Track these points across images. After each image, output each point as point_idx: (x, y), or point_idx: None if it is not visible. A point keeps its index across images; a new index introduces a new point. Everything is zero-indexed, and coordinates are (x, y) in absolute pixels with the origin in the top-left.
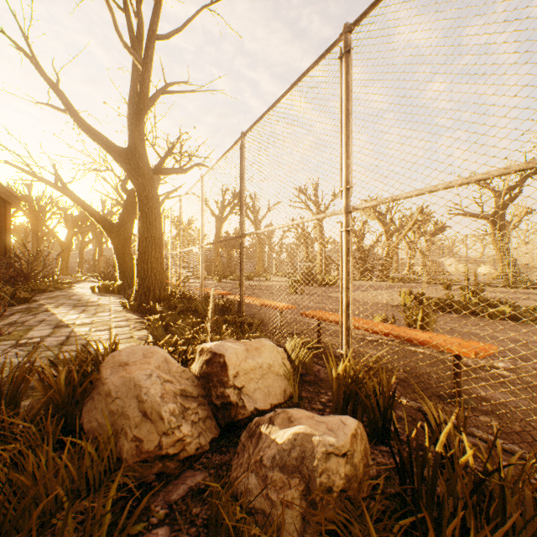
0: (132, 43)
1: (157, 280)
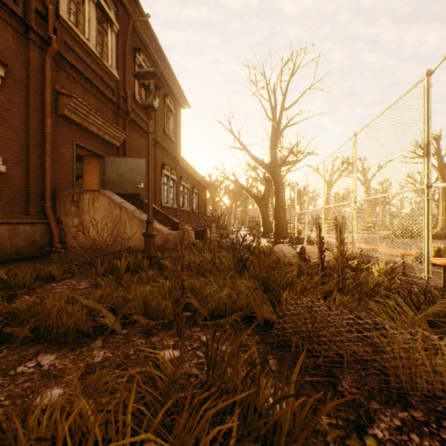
0: (272, 113)
1: (283, 229)
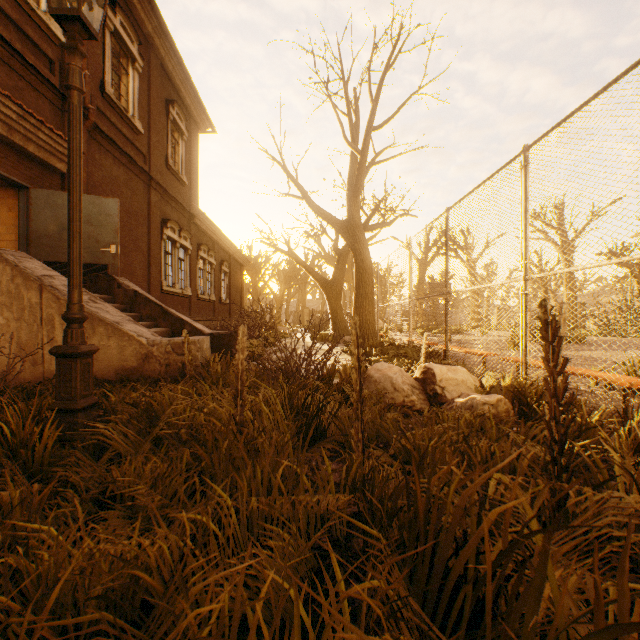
0: (352, 136)
1: (370, 330)
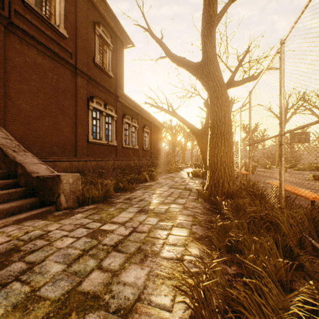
0: None
1: (225, 173)
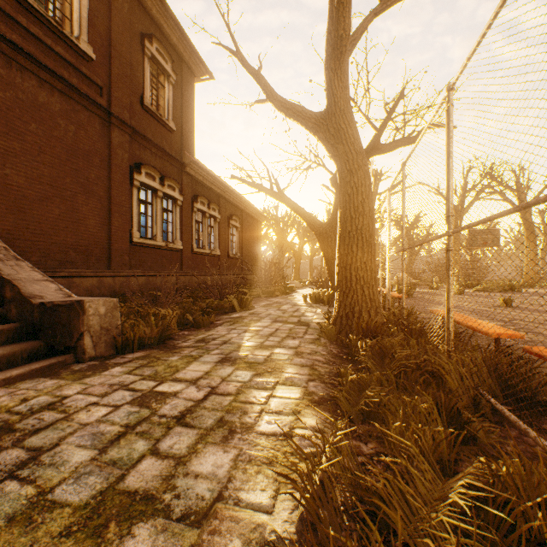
0: None
1: (364, 296)
